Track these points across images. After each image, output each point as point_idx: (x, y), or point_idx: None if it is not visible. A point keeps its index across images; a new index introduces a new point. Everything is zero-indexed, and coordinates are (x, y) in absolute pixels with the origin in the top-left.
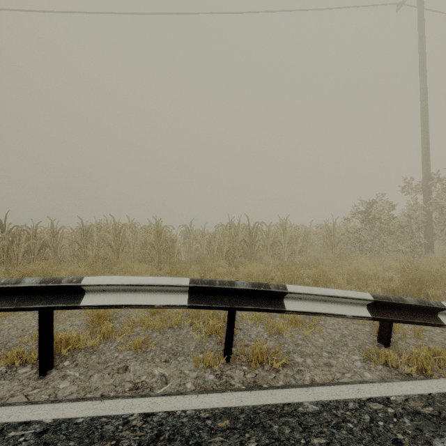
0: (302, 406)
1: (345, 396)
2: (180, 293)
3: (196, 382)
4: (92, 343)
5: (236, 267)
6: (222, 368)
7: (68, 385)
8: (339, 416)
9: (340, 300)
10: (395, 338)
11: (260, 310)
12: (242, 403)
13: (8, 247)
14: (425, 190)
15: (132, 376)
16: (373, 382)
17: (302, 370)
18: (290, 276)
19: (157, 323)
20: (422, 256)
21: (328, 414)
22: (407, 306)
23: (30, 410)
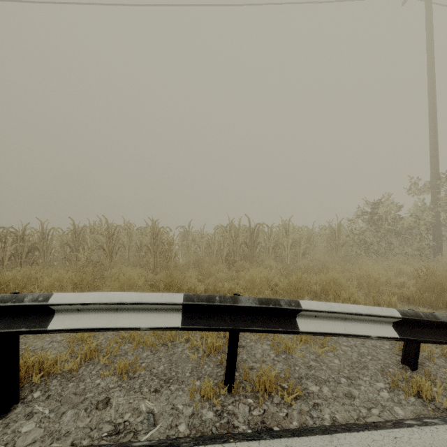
0: None
1: None
2: (172, 312)
3: (191, 422)
4: (71, 367)
5: (237, 271)
6: (223, 401)
7: (33, 427)
8: None
9: (362, 317)
10: (421, 358)
11: (269, 332)
12: None
13: None
14: (433, 190)
15: (113, 414)
16: (411, 426)
17: (319, 404)
18: (296, 283)
19: (149, 340)
20: (431, 259)
21: None
22: (439, 324)
23: None
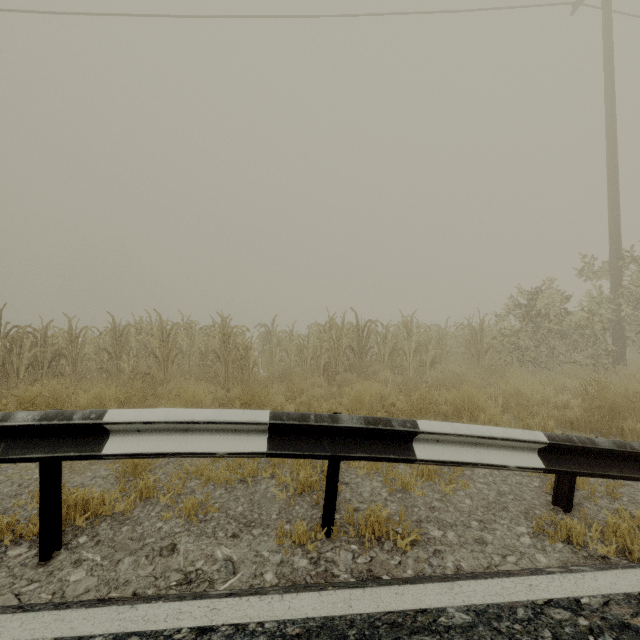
0: (445, 615)
1: (510, 596)
2: (255, 434)
3: (280, 571)
4: (123, 507)
5: (339, 386)
6: (320, 547)
7: (83, 576)
8: (503, 632)
9: (498, 442)
10: (579, 497)
11: (378, 459)
12: (352, 610)
13: (5, 357)
14: (613, 274)
15: (181, 561)
16: (552, 573)
17: (441, 550)
18: (419, 401)
19: (222, 475)
20: (609, 370)
21: (486, 628)
22: (598, 451)
23: (19, 622)
